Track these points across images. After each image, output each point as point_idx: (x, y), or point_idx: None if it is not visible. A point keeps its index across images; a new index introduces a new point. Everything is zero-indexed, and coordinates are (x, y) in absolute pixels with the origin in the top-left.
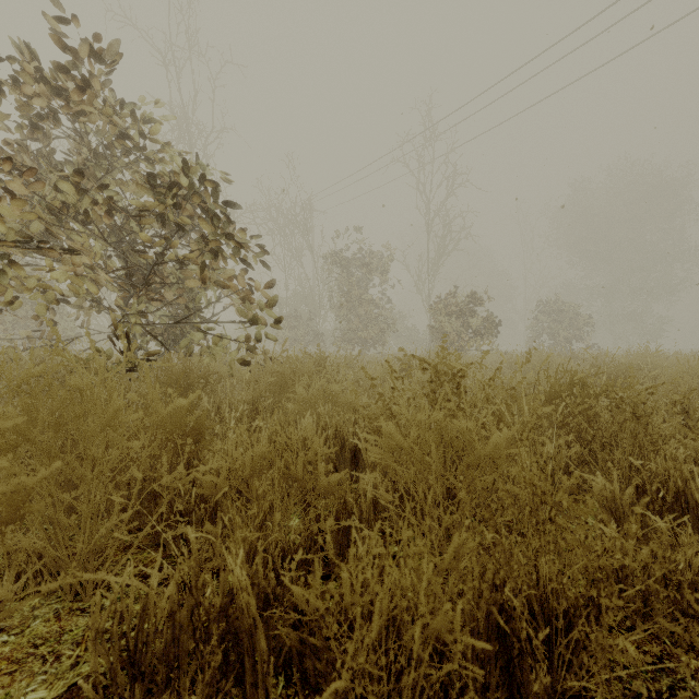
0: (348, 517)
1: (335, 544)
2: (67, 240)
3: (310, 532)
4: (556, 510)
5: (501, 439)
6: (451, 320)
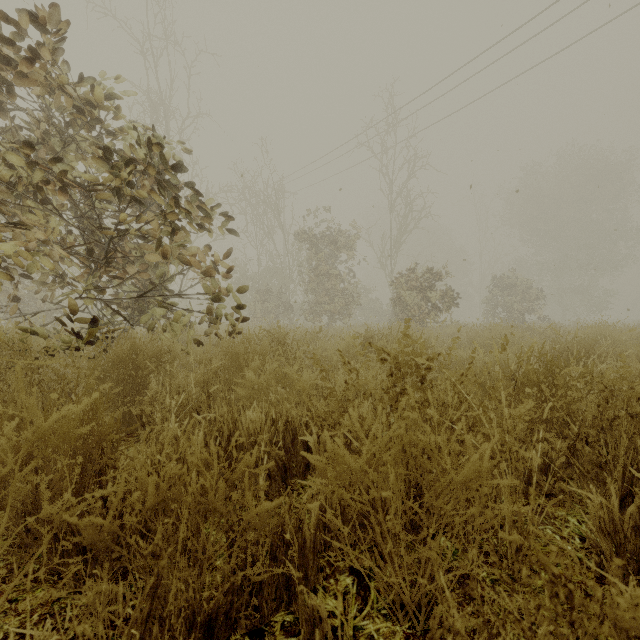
0: (287, 549)
1: (270, 586)
2: (21, 215)
3: (231, 584)
4: (583, 613)
5: (483, 464)
6: (412, 294)
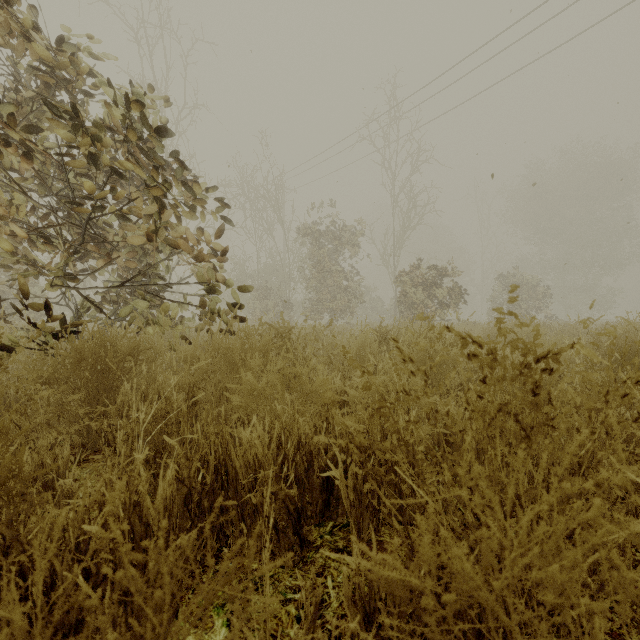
0: None
1: None
2: None
3: None
4: None
5: None
6: (419, 291)
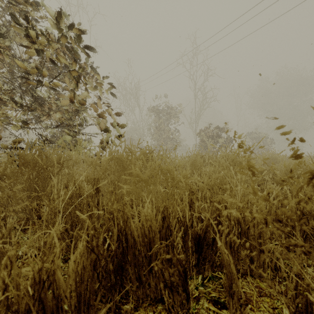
0: None
1: None
2: None
3: None
4: None
5: None
6: (210, 139)
